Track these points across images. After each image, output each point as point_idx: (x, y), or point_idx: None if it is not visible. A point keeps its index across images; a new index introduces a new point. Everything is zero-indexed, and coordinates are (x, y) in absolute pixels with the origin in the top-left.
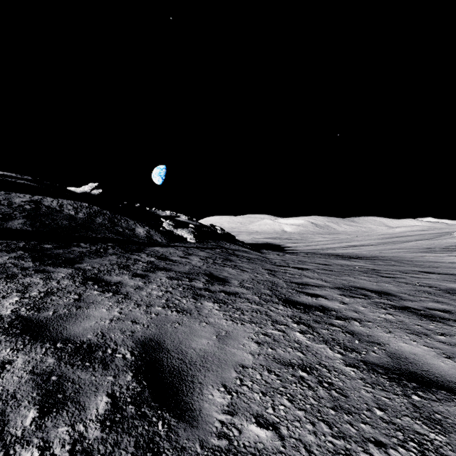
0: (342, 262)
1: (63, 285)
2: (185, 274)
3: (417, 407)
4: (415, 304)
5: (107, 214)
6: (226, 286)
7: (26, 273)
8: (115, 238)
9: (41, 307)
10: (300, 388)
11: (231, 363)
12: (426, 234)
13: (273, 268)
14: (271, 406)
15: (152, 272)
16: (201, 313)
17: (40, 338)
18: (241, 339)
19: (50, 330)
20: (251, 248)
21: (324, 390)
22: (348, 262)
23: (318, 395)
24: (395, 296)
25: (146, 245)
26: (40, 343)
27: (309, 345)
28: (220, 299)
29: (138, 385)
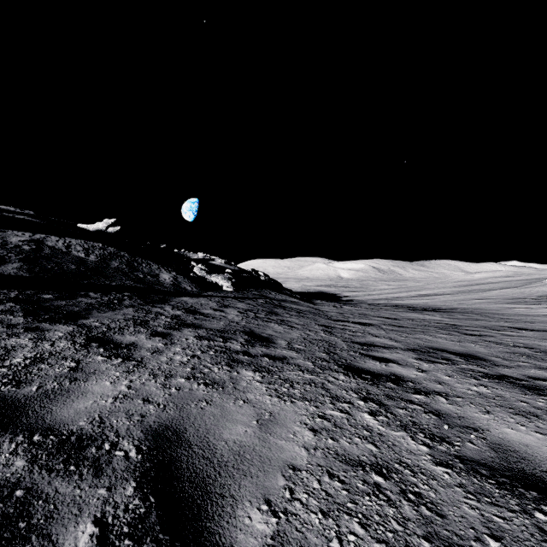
0: (413, 315)
1: (58, 348)
2: (219, 332)
3: (545, 532)
4: (513, 372)
5: (125, 257)
6: (270, 348)
7: (12, 333)
8: (134, 286)
9: (23, 380)
10: (376, 503)
11: (277, 463)
12: (512, 280)
13: (329, 323)
14: (335, 536)
15: (176, 330)
16: (238, 387)
17: (11, 426)
18: (290, 425)
19: (28, 414)
20: (301, 298)
21: (410, 506)
22: (420, 315)
23: (403, 514)
24: (486, 360)
25: (172, 295)
26: (9, 435)
27: (383, 432)
28: (263, 366)
29: (142, 503)
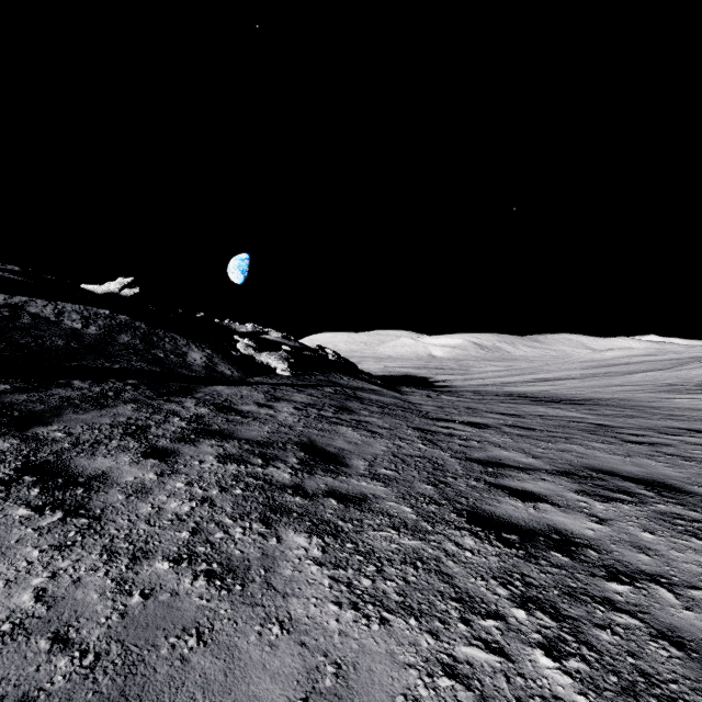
0: (540, 410)
1: None
2: (258, 446)
3: None
4: None
5: (140, 329)
6: (340, 477)
7: None
8: (146, 370)
9: None
10: None
11: None
12: (656, 360)
13: (428, 425)
14: None
15: (189, 443)
16: (274, 580)
17: None
18: None
19: None
20: (384, 384)
21: None
22: (550, 410)
23: None
24: (689, 493)
25: (201, 382)
26: None
27: None
28: (326, 520)
29: None
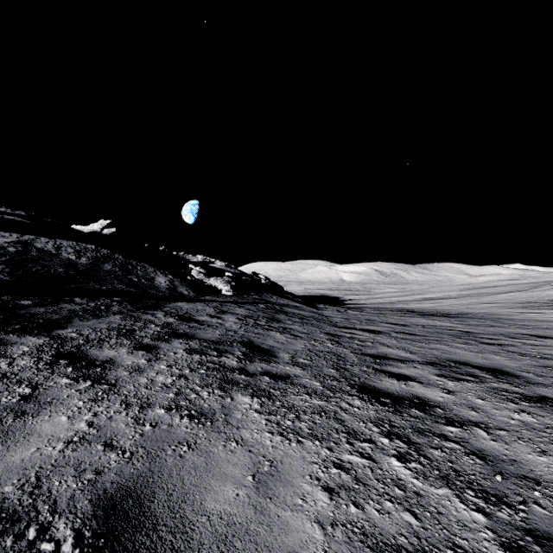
0: (422, 321)
1: (17, 368)
2: (213, 344)
3: None
4: (552, 392)
5: (119, 259)
6: (271, 364)
7: None
8: (126, 290)
9: None
10: None
11: None
12: (518, 284)
13: (336, 331)
14: None
15: (165, 341)
16: (231, 420)
17: None
18: (297, 481)
19: None
20: (304, 302)
21: None
22: (429, 321)
23: None
24: (517, 376)
25: (166, 299)
26: None
27: (420, 490)
28: (262, 389)
29: None
